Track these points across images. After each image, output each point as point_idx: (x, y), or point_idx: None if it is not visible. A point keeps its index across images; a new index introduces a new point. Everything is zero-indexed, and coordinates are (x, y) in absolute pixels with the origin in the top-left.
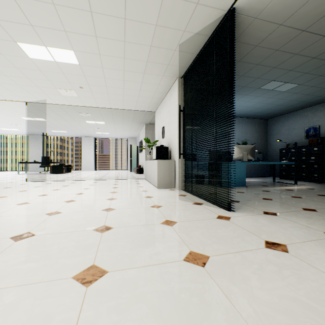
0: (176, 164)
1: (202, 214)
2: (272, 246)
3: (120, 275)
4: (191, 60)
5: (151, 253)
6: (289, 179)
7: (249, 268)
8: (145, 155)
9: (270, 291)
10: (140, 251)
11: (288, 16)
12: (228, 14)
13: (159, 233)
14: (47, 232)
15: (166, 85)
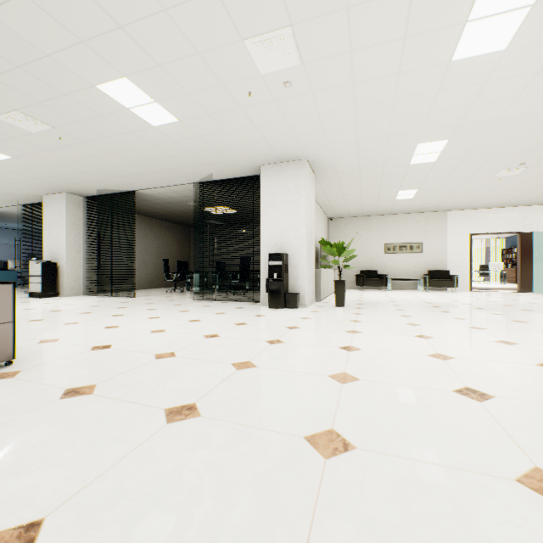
0: None
1: None
2: None
3: None
4: None
5: None
6: None
7: None
8: None
9: None
10: None
11: (20, 214)
12: None
13: None
14: None
15: None
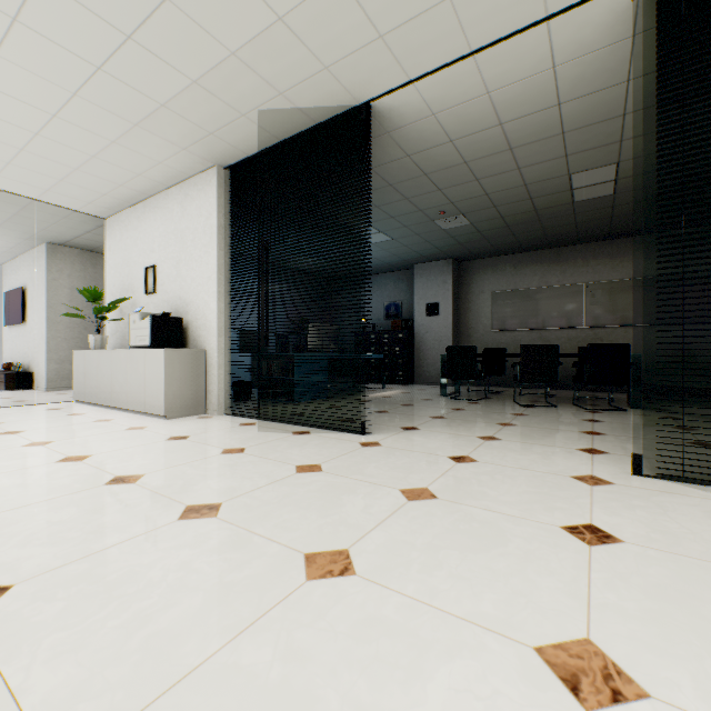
0: (211, 359)
1: (335, 445)
2: (460, 459)
3: (370, 544)
4: (265, 145)
5: (359, 509)
6: (368, 381)
7: (473, 484)
8: (49, 333)
9: (509, 494)
10: (340, 512)
11: (420, 150)
12: (363, 111)
13: (323, 485)
14: (45, 567)
15: (181, 170)
